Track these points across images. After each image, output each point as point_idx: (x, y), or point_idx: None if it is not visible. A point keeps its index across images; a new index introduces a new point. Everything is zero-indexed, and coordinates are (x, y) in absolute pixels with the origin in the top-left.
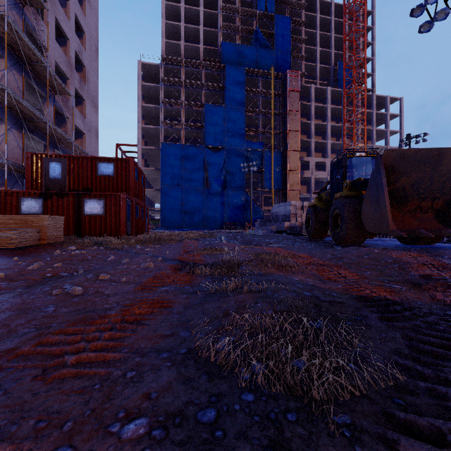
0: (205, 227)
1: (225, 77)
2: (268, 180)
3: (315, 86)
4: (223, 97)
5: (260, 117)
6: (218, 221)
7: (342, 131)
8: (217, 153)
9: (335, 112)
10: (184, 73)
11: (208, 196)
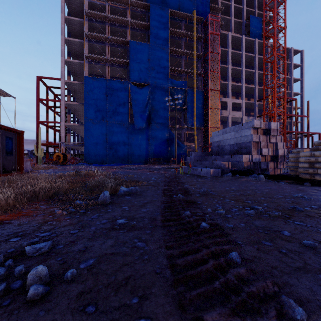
0: (130, 162)
1: (150, 15)
2: (191, 117)
3: (231, 34)
4: (148, 37)
5: (183, 58)
6: (142, 156)
7: (254, 76)
8: (142, 89)
9: (247, 60)
10: (109, 10)
11: (132, 131)
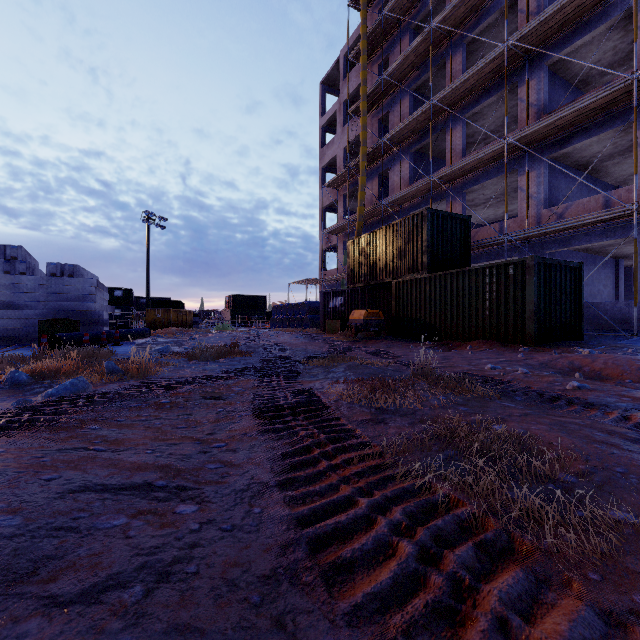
0: None
1: None
2: None
3: None
4: None
5: None
6: None
7: None
8: None
9: None
10: None
11: None
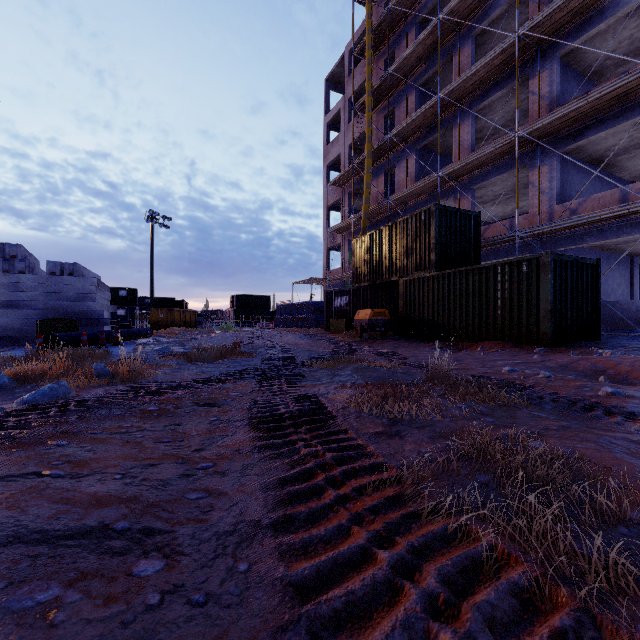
0: None
1: None
2: None
3: None
4: None
5: None
6: None
7: None
8: None
9: None
10: None
11: None
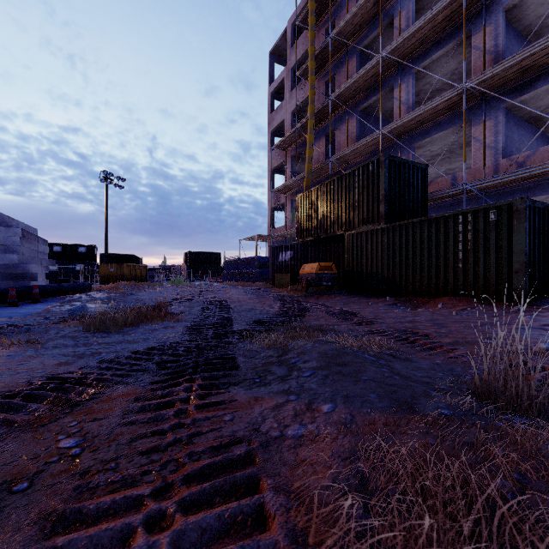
0: None
1: None
2: None
3: None
4: None
5: None
6: None
7: None
8: None
9: None
10: None
11: None
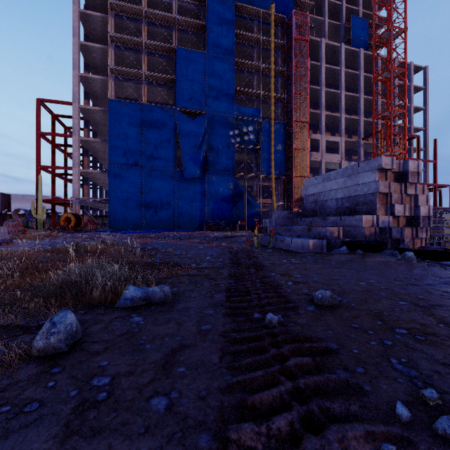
0: (176, 227)
1: (207, 11)
2: (267, 162)
3: (325, 41)
4: (204, 43)
5: (255, 75)
6: (195, 219)
7: (358, 103)
8: (194, 119)
9: (348, 80)
10: (146, 2)
11: (181, 182)
